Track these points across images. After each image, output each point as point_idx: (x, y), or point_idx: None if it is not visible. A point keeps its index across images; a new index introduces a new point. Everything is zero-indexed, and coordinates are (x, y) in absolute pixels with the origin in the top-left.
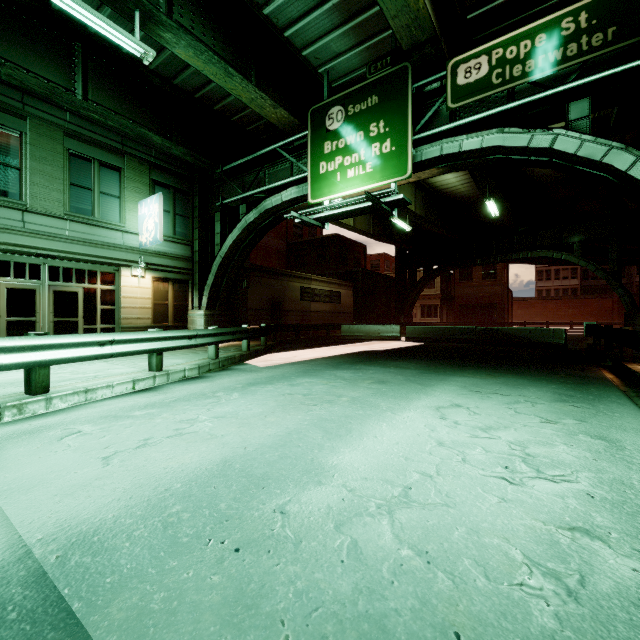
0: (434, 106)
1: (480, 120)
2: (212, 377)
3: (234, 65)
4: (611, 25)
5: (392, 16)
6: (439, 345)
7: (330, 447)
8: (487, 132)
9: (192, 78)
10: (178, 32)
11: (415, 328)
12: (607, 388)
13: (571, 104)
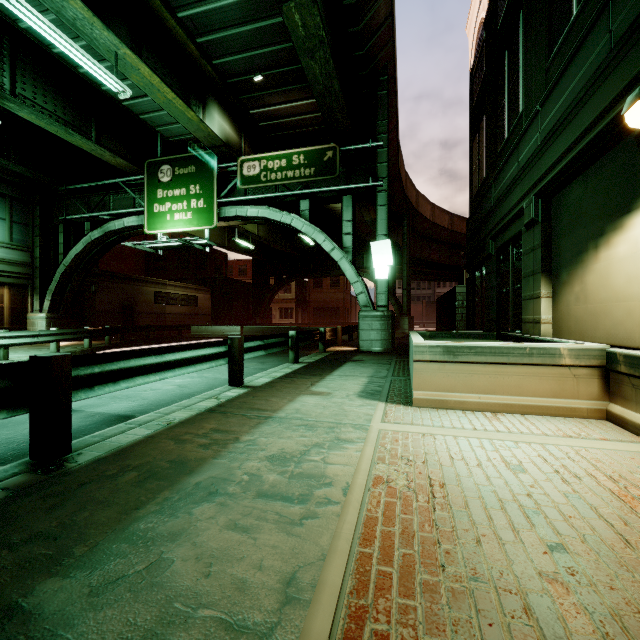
0: (232, 183)
1: (257, 199)
2: None
3: (75, 124)
4: (313, 166)
5: (193, 131)
6: None
7: None
8: (261, 207)
9: None
10: (21, 105)
11: (250, 328)
12: None
13: (302, 201)
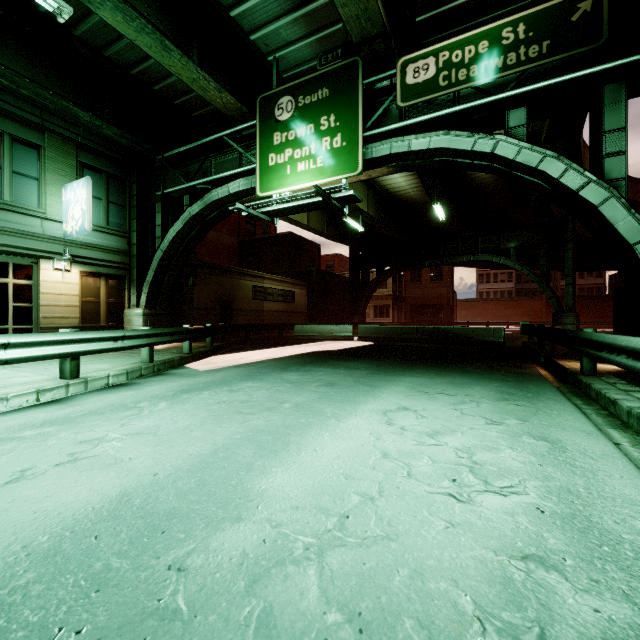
0: (384, 104)
1: (428, 121)
2: (140, 384)
3: (172, 39)
4: (545, 39)
5: (342, 4)
6: (390, 344)
7: (261, 467)
8: (434, 133)
9: (126, 51)
10: None
11: (367, 328)
12: (543, 385)
13: (510, 112)
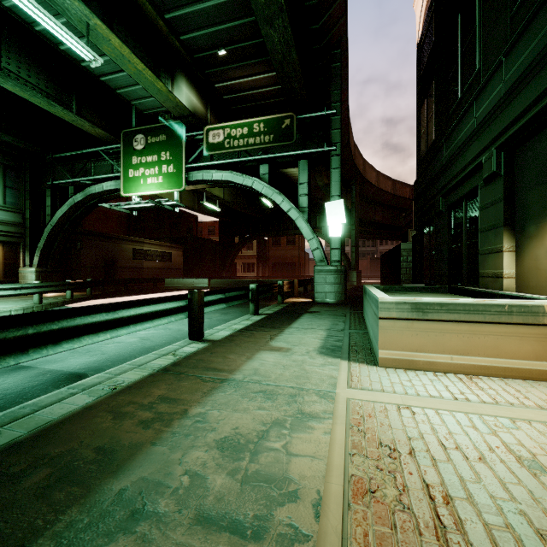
0: (199, 150)
1: (221, 164)
2: None
3: (57, 97)
4: (272, 134)
5: (162, 101)
6: None
7: None
8: (225, 171)
9: None
10: (6, 77)
11: (217, 281)
12: None
13: (262, 165)
